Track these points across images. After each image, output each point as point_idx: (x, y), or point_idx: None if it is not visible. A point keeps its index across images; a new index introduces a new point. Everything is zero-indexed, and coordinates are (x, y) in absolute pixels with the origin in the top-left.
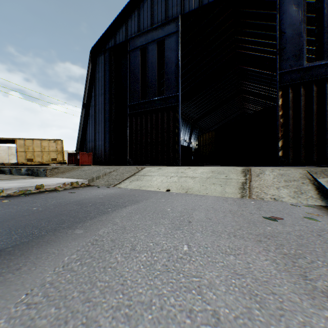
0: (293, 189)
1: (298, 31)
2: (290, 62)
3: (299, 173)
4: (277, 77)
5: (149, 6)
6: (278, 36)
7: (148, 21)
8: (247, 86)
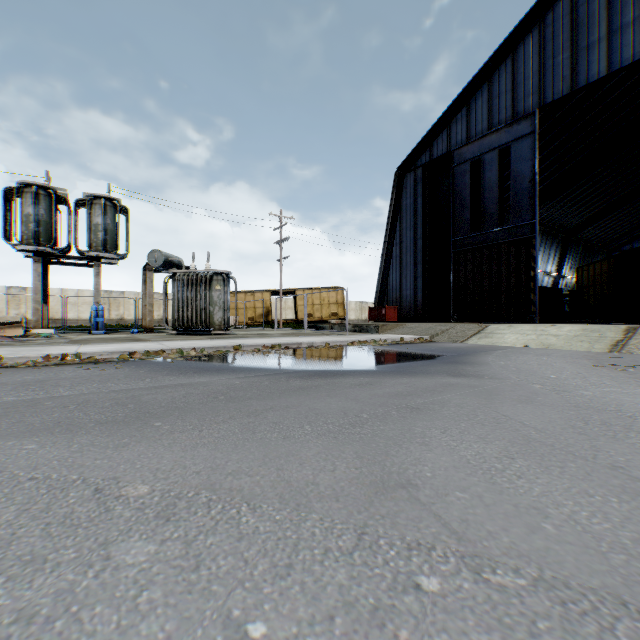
0: None
1: None
2: None
3: None
4: None
5: (485, 100)
6: None
7: (483, 122)
8: None
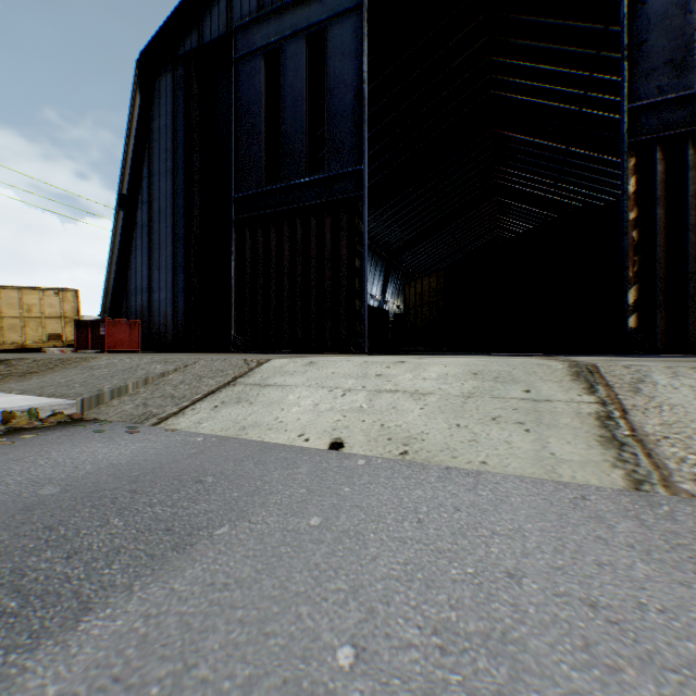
0: None
1: None
2: (658, 81)
3: None
4: (624, 119)
5: None
6: (626, 12)
7: None
8: (509, 179)
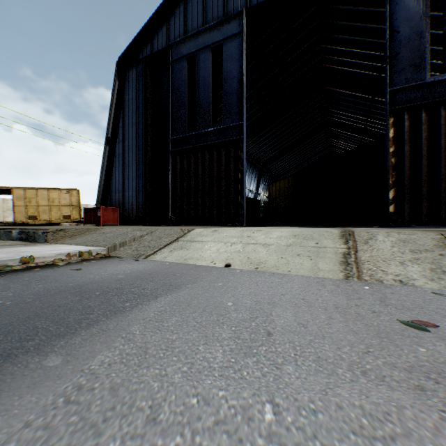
0: (428, 265)
1: (417, 29)
2: (406, 75)
3: (430, 239)
4: (387, 96)
5: None
6: (388, 37)
7: (199, 19)
8: (337, 116)
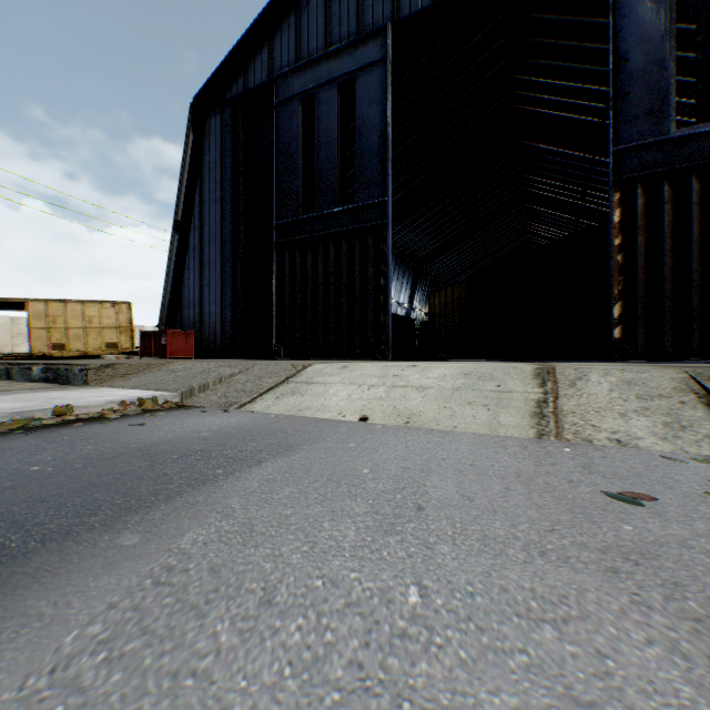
0: (662, 417)
1: (657, 55)
2: (639, 127)
3: (669, 379)
4: (610, 159)
5: (322, 4)
6: (612, 68)
7: (319, 38)
8: (537, 186)
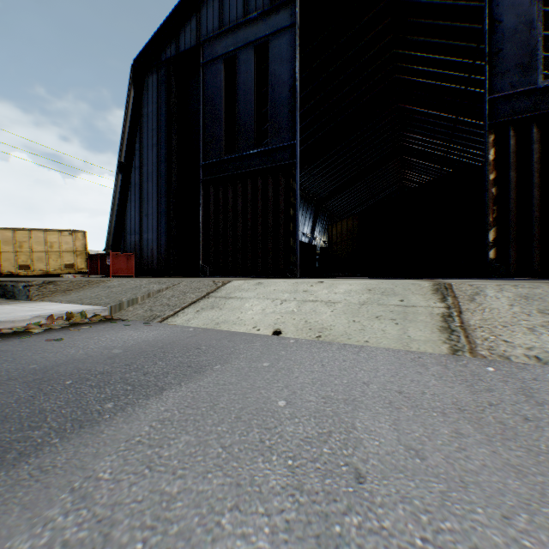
0: None
1: (526, 17)
2: (511, 78)
3: None
4: (486, 106)
5: None
6: (488, 29)
7: (238, 9)
8: (411, 141)
